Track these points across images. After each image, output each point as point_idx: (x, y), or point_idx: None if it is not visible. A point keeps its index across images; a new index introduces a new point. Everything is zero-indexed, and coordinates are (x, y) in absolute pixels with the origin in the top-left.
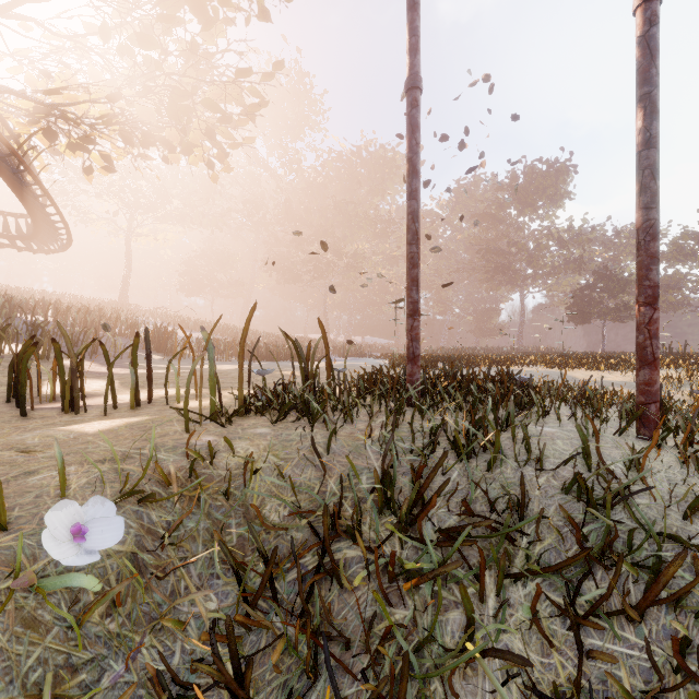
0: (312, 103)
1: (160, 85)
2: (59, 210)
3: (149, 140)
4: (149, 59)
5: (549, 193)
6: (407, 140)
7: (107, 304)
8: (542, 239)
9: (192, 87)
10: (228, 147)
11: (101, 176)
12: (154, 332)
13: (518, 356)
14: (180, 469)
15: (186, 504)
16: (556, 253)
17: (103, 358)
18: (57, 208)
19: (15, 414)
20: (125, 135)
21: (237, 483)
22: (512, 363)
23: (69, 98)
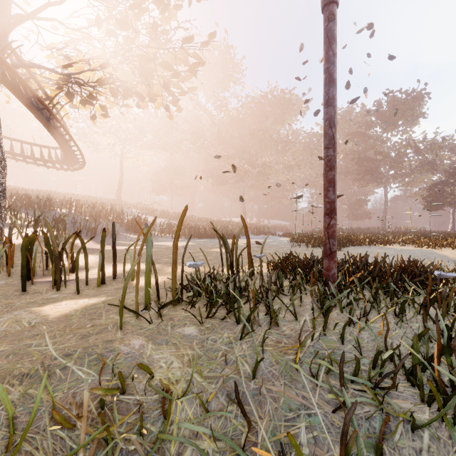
0: (235, 65)
1: (133, 54)
2: (76, 143)
3: (128, 93)
4: (126, 38)
5: (407, 115)
6: (324, 52)
7: (108, 201)
8: (401, 149)
9: (154, 54)
10: (179, 95)
11: (105, 122)
12: (133, 220)
13: (391, 237)
14: (95, 395)
15: (92, 451)
16: (412, 159)
17: (99, 238)
18: (74, 141)
19: (19, 288)
20: (113, 92)
21: (155, 414)
22: (388, 242)
23: (78, 69)
